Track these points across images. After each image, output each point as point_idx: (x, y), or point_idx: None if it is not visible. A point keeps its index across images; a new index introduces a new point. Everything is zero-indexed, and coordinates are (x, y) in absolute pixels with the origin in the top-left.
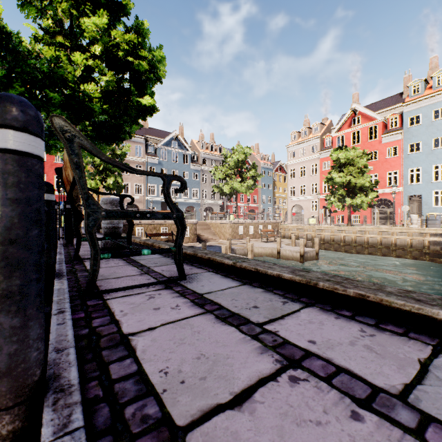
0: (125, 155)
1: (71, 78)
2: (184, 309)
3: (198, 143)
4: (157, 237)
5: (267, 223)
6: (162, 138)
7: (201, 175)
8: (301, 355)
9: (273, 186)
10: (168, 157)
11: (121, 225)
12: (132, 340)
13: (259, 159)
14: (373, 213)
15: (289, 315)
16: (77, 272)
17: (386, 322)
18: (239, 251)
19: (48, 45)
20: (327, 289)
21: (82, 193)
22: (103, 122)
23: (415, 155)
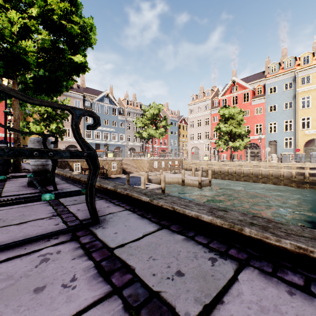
0: None
1: (8, 33)
2: (81, 286)
3: (124, 100)
4: None
5: (174, 159)
6: (96, 95)
7: (126, 124)
8: None
9: (178, 133)
10: (101, 110)
11: (50, 162)
12: None
13: (168, 114)
14: (246, 152)
15: (226, 291)
16: None
17: None
18: (155, 180)
19: None
20: (256, 237)
21: None
22: (42, 76)
23: (273, 113)
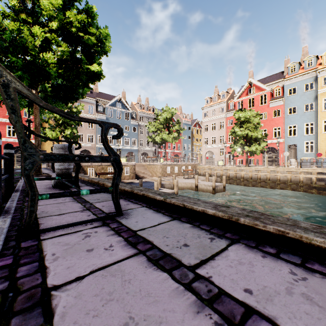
0: (80, 112)
1: (31, 47)
2: (117, 249)
3: (136, 104)
4: (104, 176)
5: (188, 164)
6: (109, 100)
7: (138, 129)
8: (241, 313)
9: (192, 137)
10: (113, 115)
11: (72, 166)
12: (54, 297)
13: (182, 118)
14: (264, 157)
15: (218, 254)
16: (25, 209)
17: (310, 261)
18: (167, 185)
19: (14, 21)
20: (248, 225)
21: (18, 137)
22: (60, 85)
23: (292, 115)
